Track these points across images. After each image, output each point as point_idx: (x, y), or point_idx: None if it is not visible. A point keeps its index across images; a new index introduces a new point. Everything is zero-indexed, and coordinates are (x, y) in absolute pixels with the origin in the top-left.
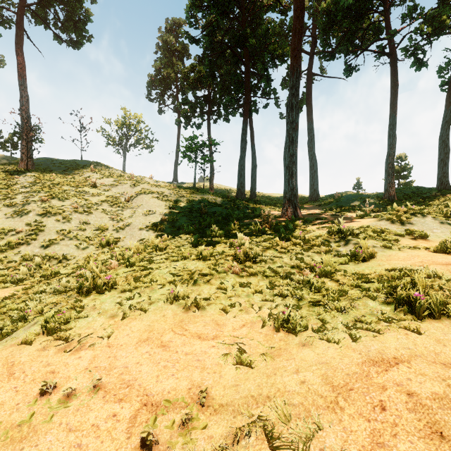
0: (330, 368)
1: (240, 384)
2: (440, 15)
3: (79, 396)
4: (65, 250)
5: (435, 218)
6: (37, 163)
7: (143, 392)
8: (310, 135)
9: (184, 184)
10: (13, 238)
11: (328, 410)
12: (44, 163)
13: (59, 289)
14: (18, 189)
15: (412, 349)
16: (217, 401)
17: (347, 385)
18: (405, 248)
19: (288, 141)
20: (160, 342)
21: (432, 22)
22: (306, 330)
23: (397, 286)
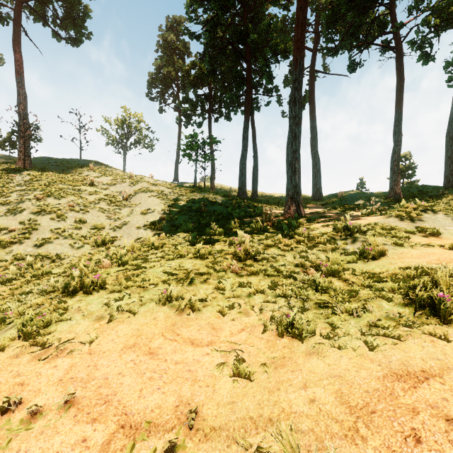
0: (345, 383)
1: (237, 401)
2: (448, 6)
3: (47, 414)
4: (59, 249)
5: (447, 215)
6: (36, 162)
7: (122, 410)
8: (313, 133)
9: (185, 184)
10: (5, 237)
11: (346, 440)
12: (42, 162)
13: (46, 289)
14: (13, 188)
15: (442, 359)
16: (208, 423)
17: (367, 406)
18: (418, 245)
19: (291, 137)
20: (148, 348)
21: (440, 14)
22: (313, 335)
23: (416, 286)
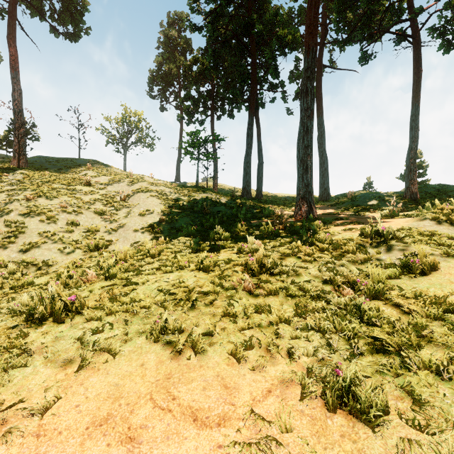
0: None
1: None
2: None
3: None
4: (46, 255)
5: None
6: (32, 162)
7: None
8: (320, 131)
9: (186, 183)
10: None
11: None
12: (39, 161)
13: (16, 309)
14: (4, 187)
15: None
16: None
17: None
18: None
19: (302, 131)
20: (126, 427)
21: None
22: (386, 413)
23: None
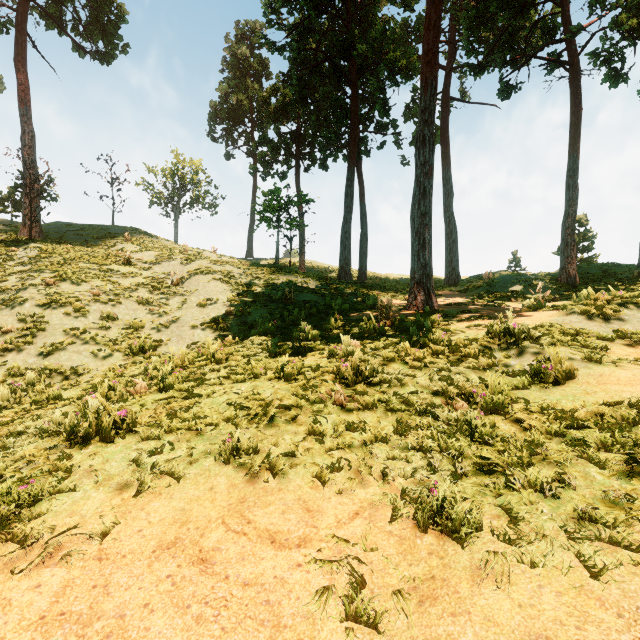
0: None
1: None
2: None
3: None
4: (75, 360)
5: None
6: (48, 230)
7: None
8: (446, 188)
9: (262, 260)
10: None
11: None
12: (58, 229)
13: (48, 428)
14: (13, 268)
15: None
16: None
17: None
18: (625, 362)
19: (418, 194)
20: (197, 550)
21: (637, 12)
22: (479, 531)
23: None
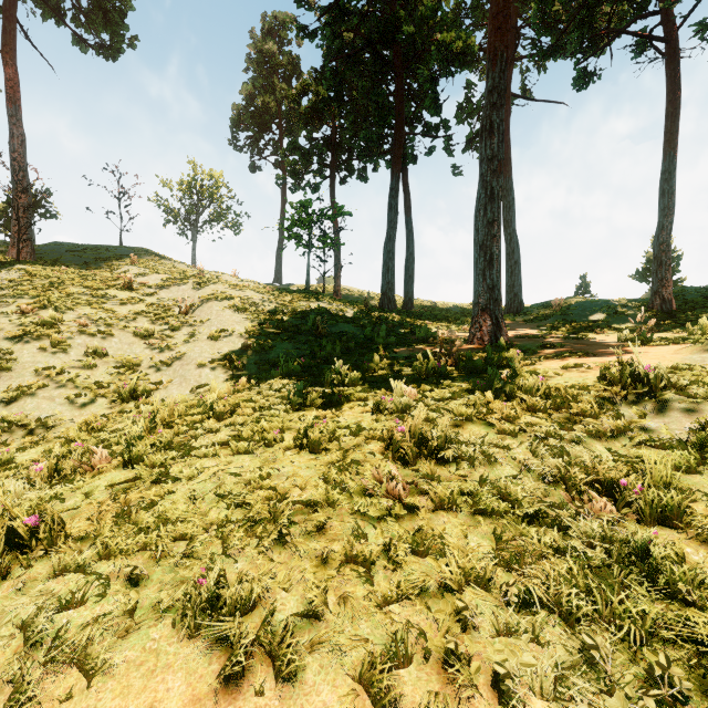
0: None
1: None
2: None
3: None
4: (45, 408)
5: None
6: (44, 251)
7: None
8: (507, 200)
9: (291, 286)
10: None
11: None
12: (55, 250)
13: None
14: None
15: None
16: None
17: None
18: None
19: (483, 197)
20: None
21: None
22: None
23: None
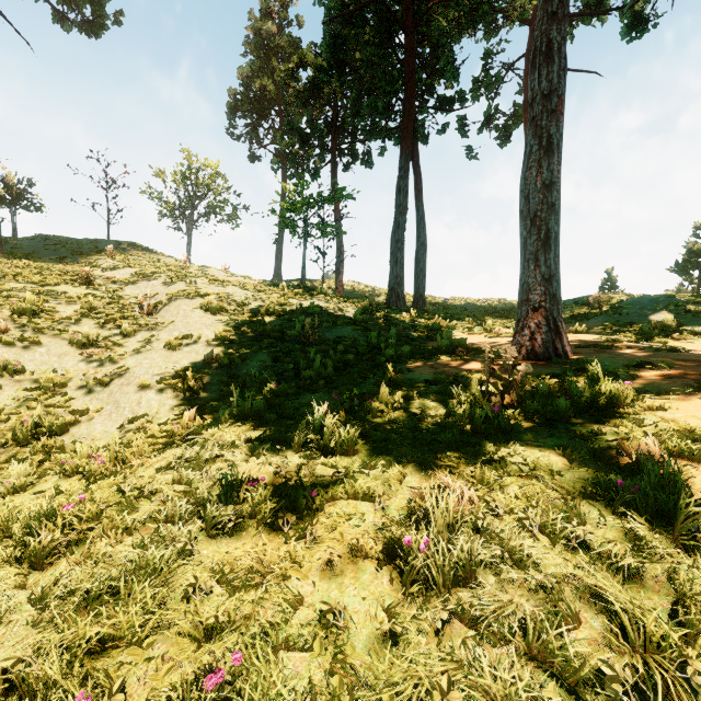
0: None
1: None
2: None
3: None
4: None
5: None
6: (20, 245)
7: None
8: None
9: (291, 282)
10: None
11: None
12: (33, 244)
13: None
14: None
15: None
16: None
17: None
18: None
19: (537, 149)
20: None
21: None
22: None
23: None
